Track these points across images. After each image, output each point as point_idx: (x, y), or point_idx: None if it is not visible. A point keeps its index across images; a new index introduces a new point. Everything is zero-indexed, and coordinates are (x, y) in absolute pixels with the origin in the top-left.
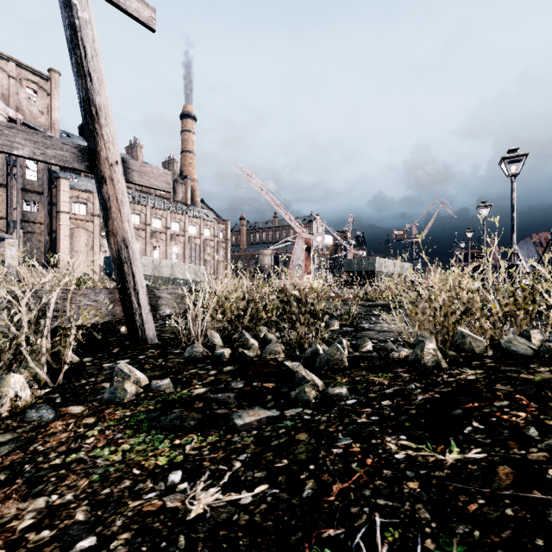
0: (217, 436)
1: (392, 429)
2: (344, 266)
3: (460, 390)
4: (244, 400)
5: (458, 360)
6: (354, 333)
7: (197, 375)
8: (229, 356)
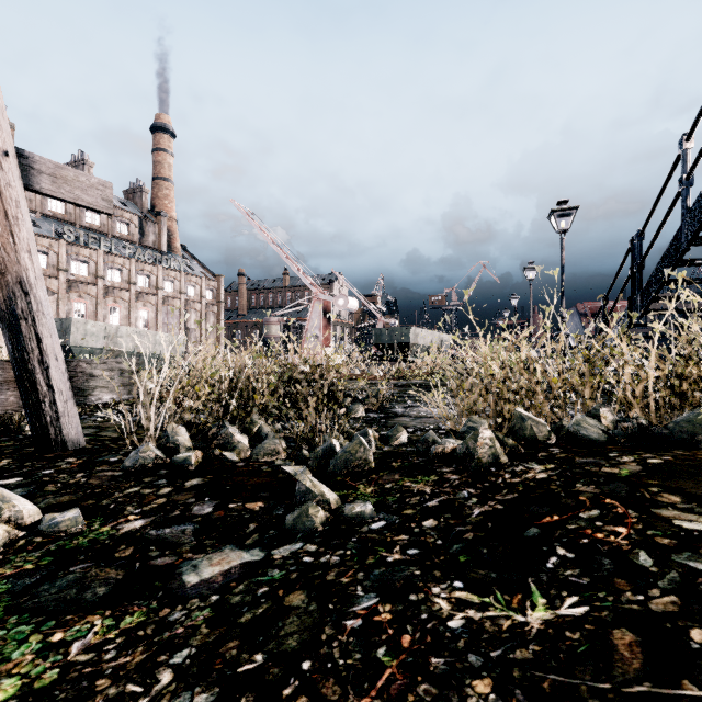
0: (143, 614)
1: (441, 569)
2: (373, 337)
3: (530, 496)
4: (208, 536)
5: (519, 451)
6: (383, 420)
7: (138, 497)
8: (200, 462)
